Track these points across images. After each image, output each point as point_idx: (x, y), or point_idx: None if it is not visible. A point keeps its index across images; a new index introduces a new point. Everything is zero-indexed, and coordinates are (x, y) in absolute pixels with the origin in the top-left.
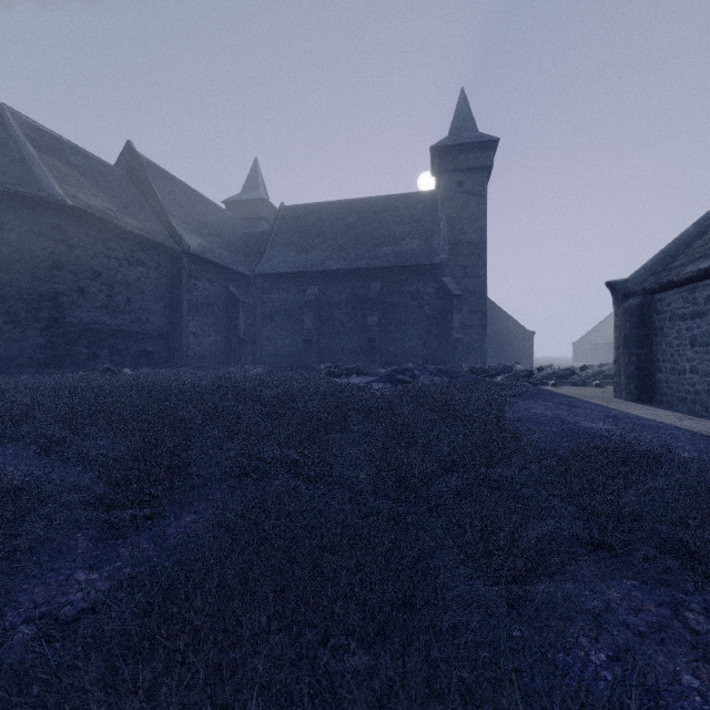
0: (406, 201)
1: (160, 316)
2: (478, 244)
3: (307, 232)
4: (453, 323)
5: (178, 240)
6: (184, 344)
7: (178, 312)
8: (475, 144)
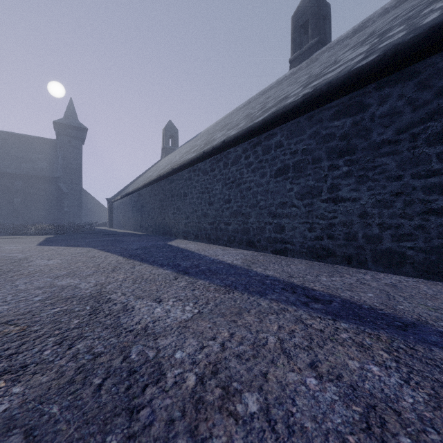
0: (38, 141)
1: None
2: (79, 170)
3: None
4: (64, 204)
5: None
6: None
7: None
8: (77, 127)
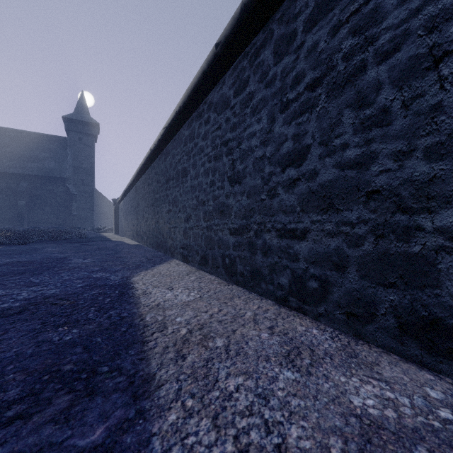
0: (47, 139)
1: None
2: (90, 170)
3: None
4: (72, 207)
5: None
6: None
7: None
8: (88, 122)
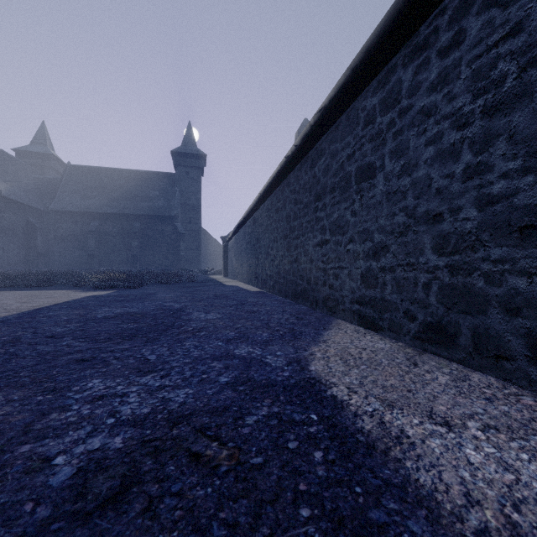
0: (157, 176)
1: None
2: (197, 206)
3: (90, 186)
4: (180, 247)
5: None
6: None
7: None
8: (195, 154)
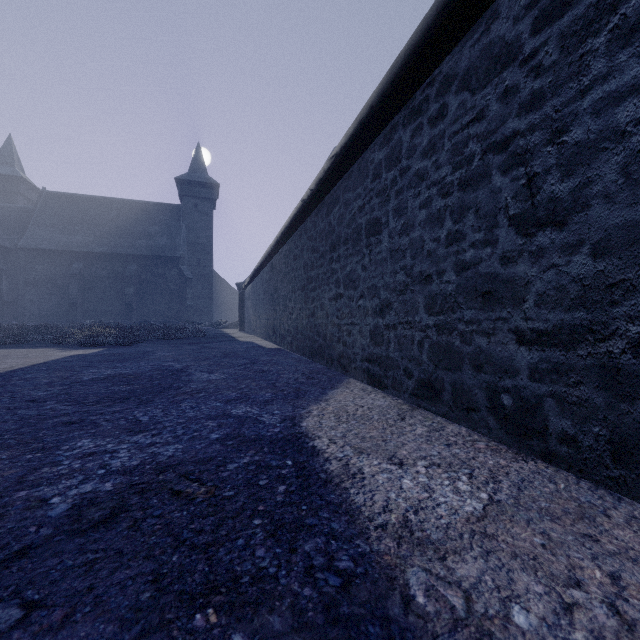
0: (158, 208)
1: None
2: (208, 246)
3: (72, 218)
4: (187, 295)
5: None
6: None
7: None
8: (205, 183)
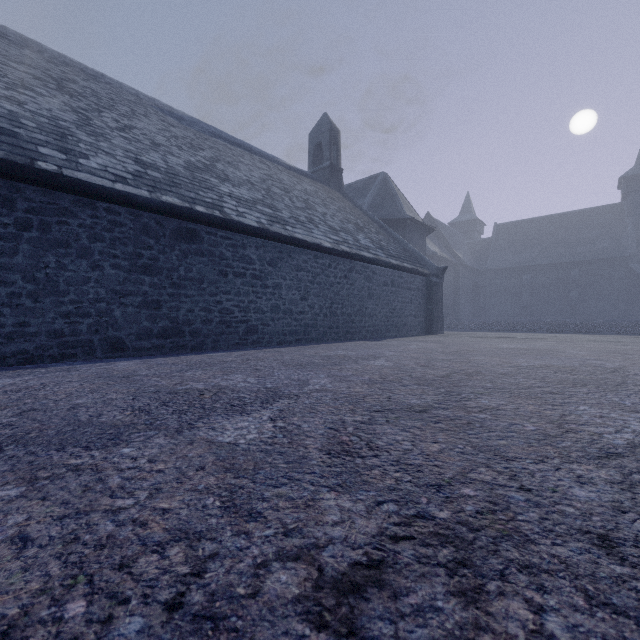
0: (596, 213)
1: (451, 297)
2: None
3: (518, 240)
4: (639, 294)
5: (457, 259)
6: (460, 310)
7: (457, 294)
8: None
